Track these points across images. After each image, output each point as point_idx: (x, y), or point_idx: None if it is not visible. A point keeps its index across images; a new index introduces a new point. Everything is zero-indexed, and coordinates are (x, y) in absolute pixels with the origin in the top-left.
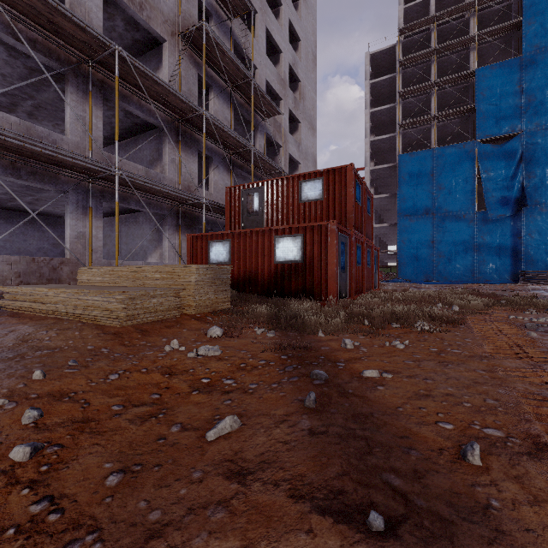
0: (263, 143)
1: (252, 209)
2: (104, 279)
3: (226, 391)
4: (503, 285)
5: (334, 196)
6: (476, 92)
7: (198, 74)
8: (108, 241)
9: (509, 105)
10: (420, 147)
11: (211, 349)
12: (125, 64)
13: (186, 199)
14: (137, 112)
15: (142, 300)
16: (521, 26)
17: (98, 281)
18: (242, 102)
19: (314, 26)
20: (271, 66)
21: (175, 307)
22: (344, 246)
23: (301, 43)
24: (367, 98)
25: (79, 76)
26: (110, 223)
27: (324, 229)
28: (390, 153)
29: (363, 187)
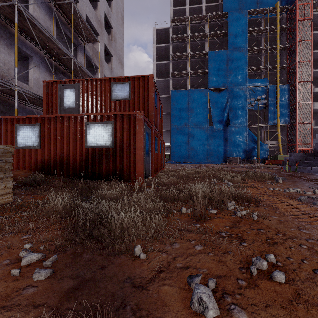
0: (83, 60)
1: (69, 102)
2: None
3: None
4: (222, 164)
5: (139, 97)
6: (208, 63)
7: None
8: None
9: (222, 73)
10: (182, 89)
11: None
12: None
13: None
14: None
15: None
16: (227, 35)
17: None
18: (65, 22)
19: None
20: (90, 6)
21: None
22: (148, 135)
23: (113, 3)
24: (154, 54)
25: None
26: None
27: (133, 118)
28: (166, 90)
29: (158, 97)
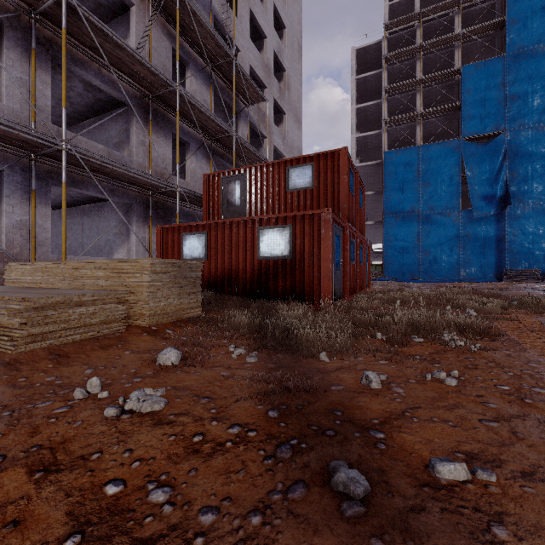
0: (246, 132)
1: (233, 199)
2: (36, 278)
3: (142, 541)
4: (490, 283)
5: (326, 184)
6: (461, 89)
7: (172, 48)
8: (69, 235)
9: (493, 104)
10: (405, 145)
11: (146, 400)
12: (77, 18)
13: (157, 187)
14: (97, 82)
15: (58, 310)
16: (505, 25)
17: (28, 280)
18: (223, 85)
19: (300, 16)
20: (254, 50)
21: (118, 318)
22: (339, 239)
23: (287, 31)
24: (353, 93)
25: (18, 29)
26: (72, 214)
27: (317, 218)
28: (375, 151)
29: (356, 177)
